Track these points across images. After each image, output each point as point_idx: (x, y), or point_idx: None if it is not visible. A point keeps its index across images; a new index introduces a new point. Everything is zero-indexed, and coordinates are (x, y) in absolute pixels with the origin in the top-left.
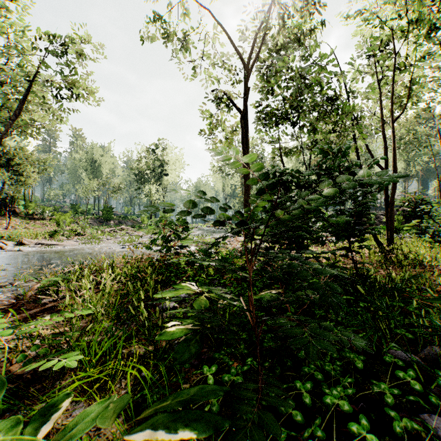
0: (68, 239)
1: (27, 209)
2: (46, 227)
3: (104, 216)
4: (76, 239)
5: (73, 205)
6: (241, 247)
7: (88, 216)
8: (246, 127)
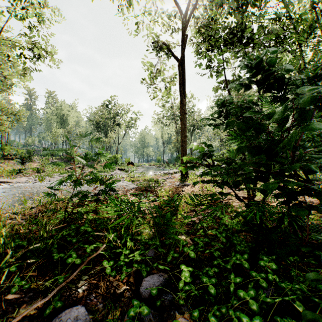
0: (25, 176)
1: (3, 151)
2: (18, 166)
3: (68, 157)
4: (29, 176)
5: (44, 149)
6: (179, 184)
7: (57, 157)
8: (182, 75)
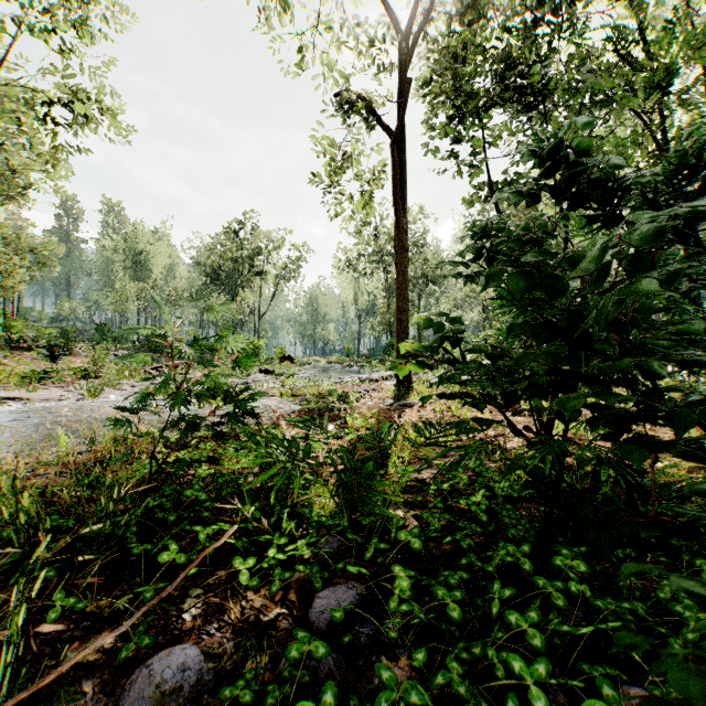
0: (57, 386)
1: (9, 331)
2: (41, 364)
3: (150, 344)
4: (68, 386)
5: (99, 326)
6: (393, 403)
7: (125, 344)
8: (400, 166)
